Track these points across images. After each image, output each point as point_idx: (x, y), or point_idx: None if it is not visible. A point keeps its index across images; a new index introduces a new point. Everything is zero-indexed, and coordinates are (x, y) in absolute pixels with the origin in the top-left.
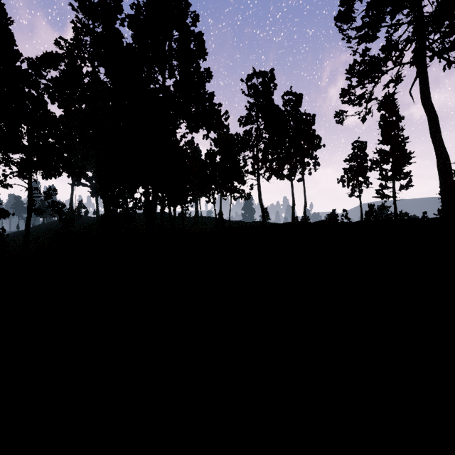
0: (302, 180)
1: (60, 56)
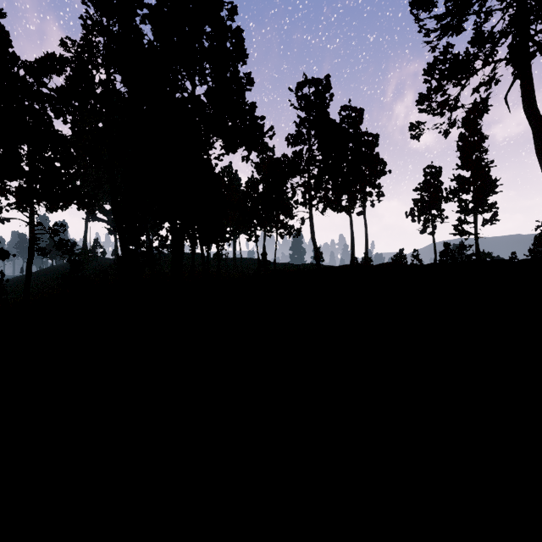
0: (363, 213)
1: (66, 59)
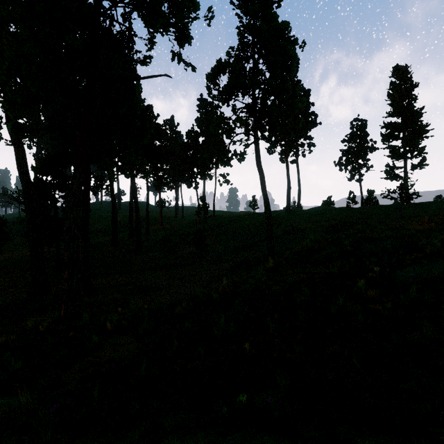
0: (296, 161)
1: None
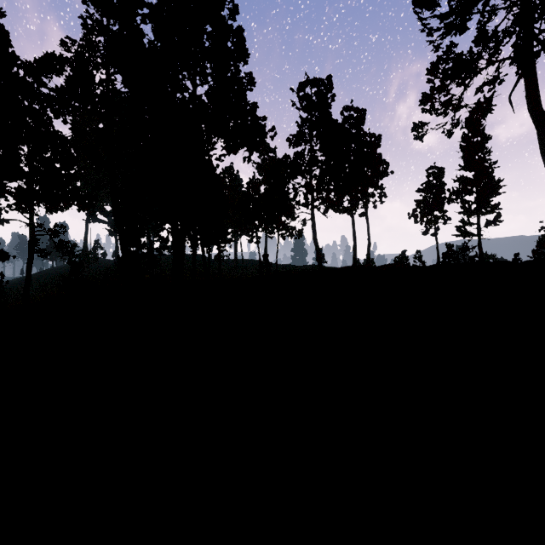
0: (365, 214)
1: (65, 59)
